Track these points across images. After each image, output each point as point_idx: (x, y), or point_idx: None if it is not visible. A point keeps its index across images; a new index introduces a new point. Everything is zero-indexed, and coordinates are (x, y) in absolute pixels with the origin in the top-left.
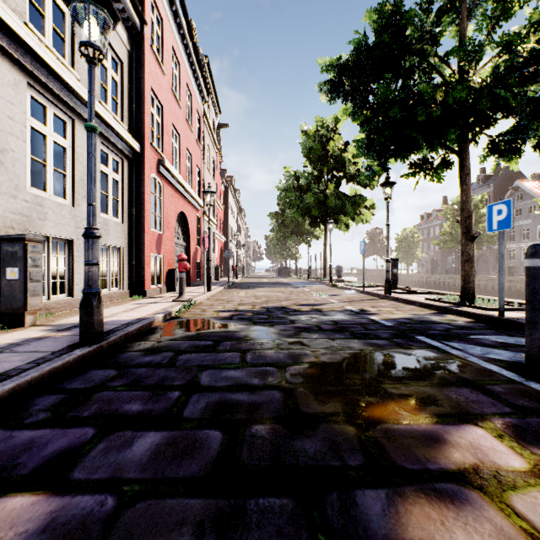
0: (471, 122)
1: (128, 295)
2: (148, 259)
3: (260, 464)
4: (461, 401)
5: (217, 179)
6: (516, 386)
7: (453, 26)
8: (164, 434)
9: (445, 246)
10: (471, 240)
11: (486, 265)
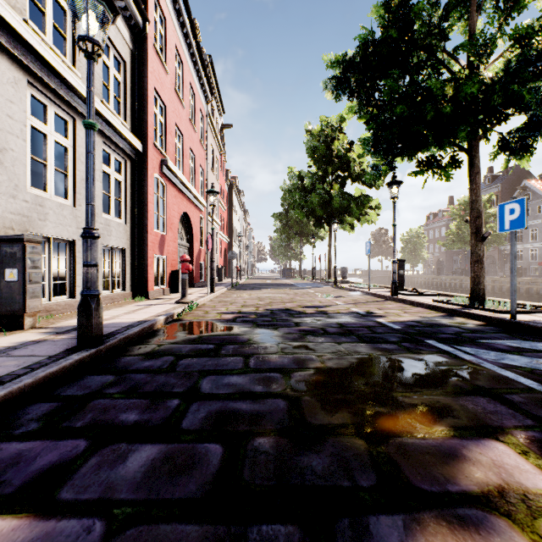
0: (482, 119)
1: (131, 297)
2: (150, 260)
3: (263, 484)
4: (478, 412)
5: (221, 179)
6: (536, 395)
7: (462, 21)
8: (160, 447)
9: (452, 247)
10: (481, 240)
11: (493, 266)
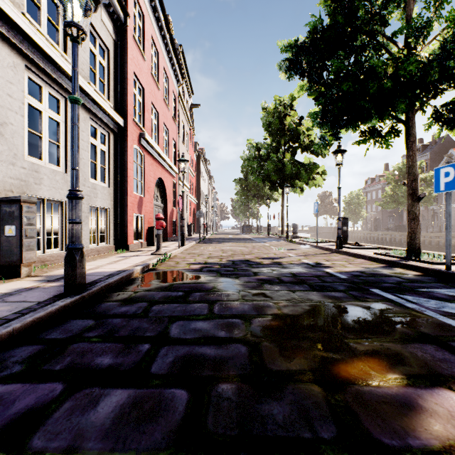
0: (419, 93)
1: (114, 249)
2: (130, 218)
3: (226, 433)
4: (427, 359)
5: (190, 150)
6: None
7: (399, 9)
8: (130, 392)
9: (387, 207)
10: (417, 200)
11: (423, 223)
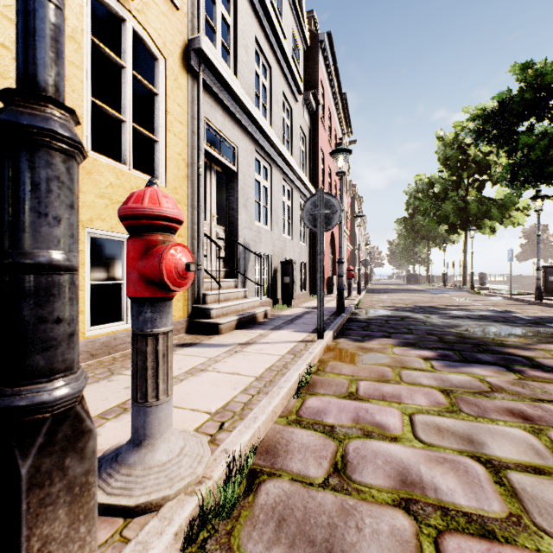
0: None
1: (308, 295)
2: None
3: (454, 341)
4: None
5: None
6: None
7: None
8: (412, 335)
9: None
10: None
11: None
